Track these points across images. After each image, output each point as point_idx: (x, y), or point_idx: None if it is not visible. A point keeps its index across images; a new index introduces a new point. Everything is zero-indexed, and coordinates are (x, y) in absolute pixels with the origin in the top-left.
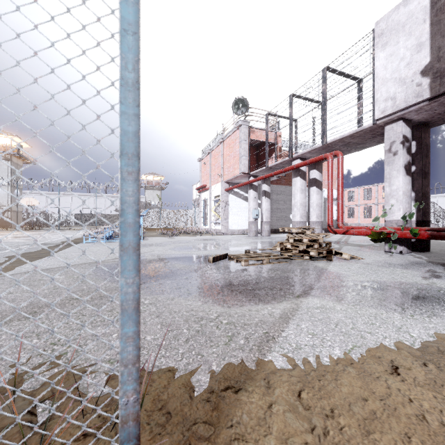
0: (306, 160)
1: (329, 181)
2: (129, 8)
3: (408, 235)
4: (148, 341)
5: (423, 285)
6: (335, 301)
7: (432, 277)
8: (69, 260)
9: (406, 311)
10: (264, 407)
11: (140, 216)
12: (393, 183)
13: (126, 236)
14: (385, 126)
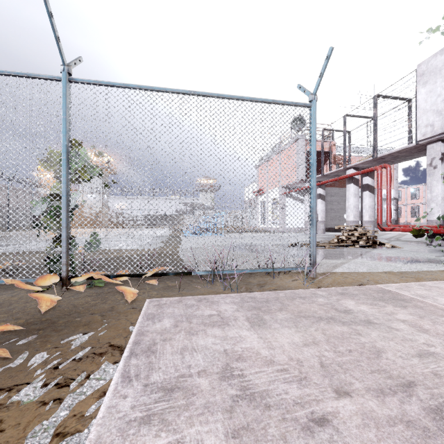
0: (358, 171)
1: (379, 189)
2: (314, 183)
3: (442, 231)
4: (289, 264)
5: (430, 258)
6: (369, 260)
7: (442, 256)
8: (200, 244)
9: (406, 264)
10: (338, 273)
11: (219, 217)
12: (434, 191)
13: (314, 224)
14: (427, 145)
